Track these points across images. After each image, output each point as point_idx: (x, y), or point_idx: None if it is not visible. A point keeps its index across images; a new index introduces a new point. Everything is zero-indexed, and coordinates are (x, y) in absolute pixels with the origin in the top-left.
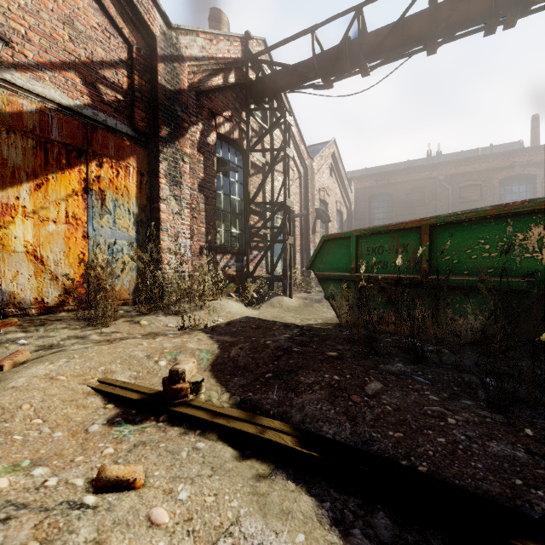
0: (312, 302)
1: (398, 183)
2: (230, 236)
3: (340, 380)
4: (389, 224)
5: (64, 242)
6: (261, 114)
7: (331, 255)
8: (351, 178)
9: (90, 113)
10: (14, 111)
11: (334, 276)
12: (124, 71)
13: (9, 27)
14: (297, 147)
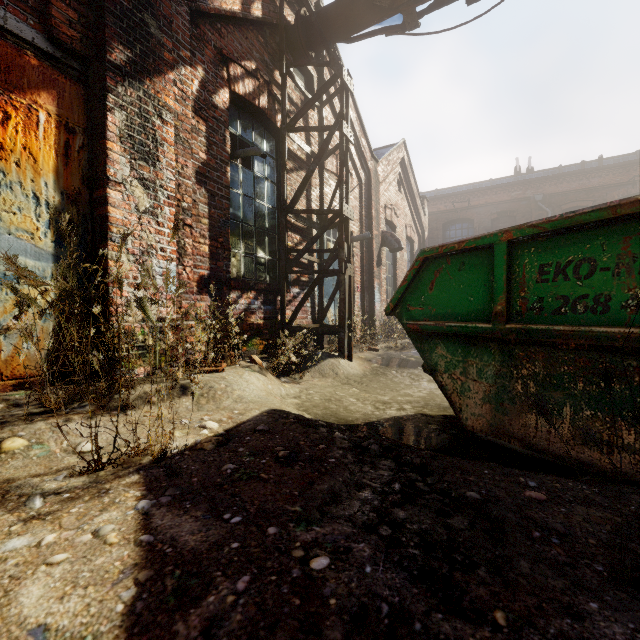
0: (383, 367)
1: (481, 206)
2: (254, 263)
3: None
4: (622, 200)
5: None
6: (305, 84)
7: (440, 286)
8: (423, 196)
9: None
10: None
11: (448, 328)
12: None
13: None
14: (356, 141)
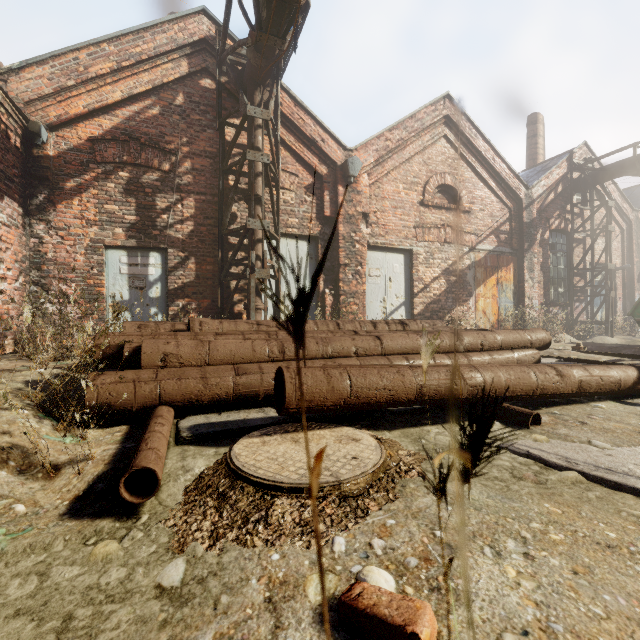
0: (634, 341)
1: None
2: (557, 294)
3: (638, 350)
4: None
5: (491, 306)
6: (581, 196)
7: None
8: None
9: (497, 249)
10: (478, 259)
11: None
12: (508, 223)
13: (477, 229)
14: (618, 208)
